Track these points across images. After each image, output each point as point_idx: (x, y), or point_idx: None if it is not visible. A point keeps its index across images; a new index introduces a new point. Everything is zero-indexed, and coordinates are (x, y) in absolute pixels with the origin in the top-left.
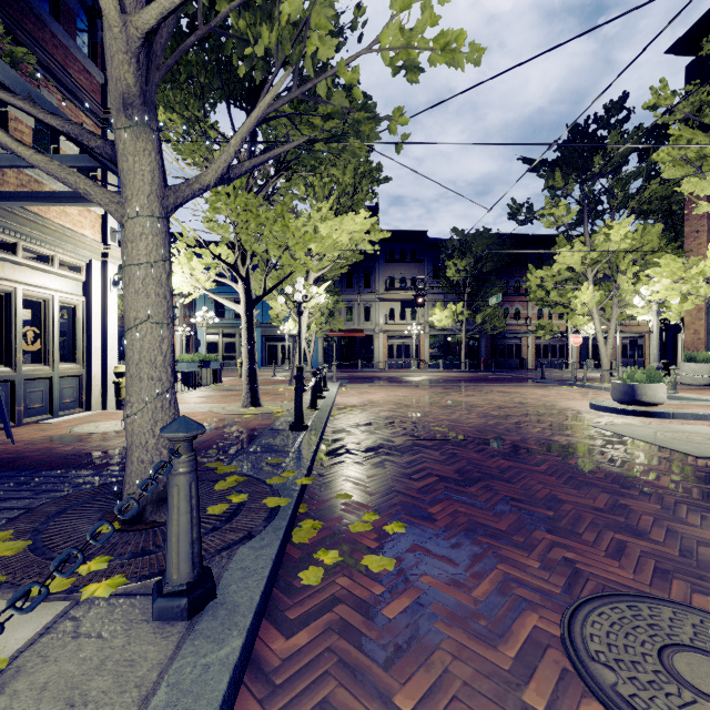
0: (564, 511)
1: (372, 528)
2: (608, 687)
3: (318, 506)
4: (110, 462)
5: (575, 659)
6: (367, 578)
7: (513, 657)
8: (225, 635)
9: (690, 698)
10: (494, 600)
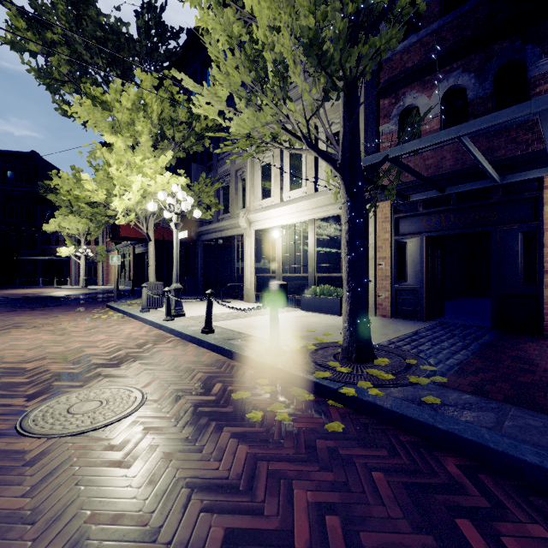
0: (61, 537)
1: (270, 410)
2: (136, 391)
3: (331, 410)
4: (500, 366)
5: (144, 394)
6: (239, 389)
7: (168, 389)
8: (250, 354)
9: (106, 397)
10: (176, 402)
